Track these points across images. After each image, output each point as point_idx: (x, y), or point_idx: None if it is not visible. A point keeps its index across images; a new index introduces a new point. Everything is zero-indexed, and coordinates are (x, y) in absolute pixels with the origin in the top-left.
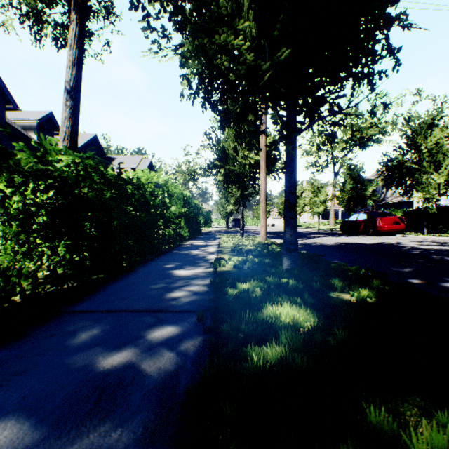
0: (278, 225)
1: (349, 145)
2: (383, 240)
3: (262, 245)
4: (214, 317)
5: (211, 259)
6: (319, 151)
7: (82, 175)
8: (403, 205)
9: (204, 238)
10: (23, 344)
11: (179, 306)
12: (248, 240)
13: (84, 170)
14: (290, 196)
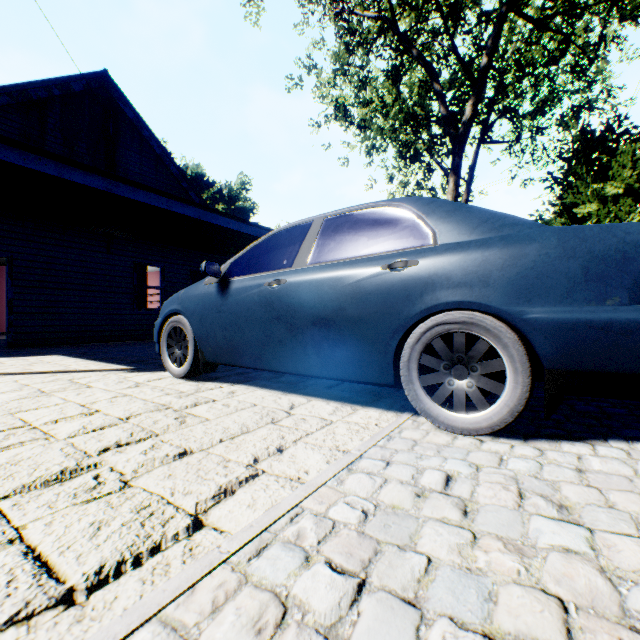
0: None
1: None
2: None
3: None
4: None
5: None
6: None
7: None
8: None
9: None
10: None
11: None
12: None
13: None
14: None
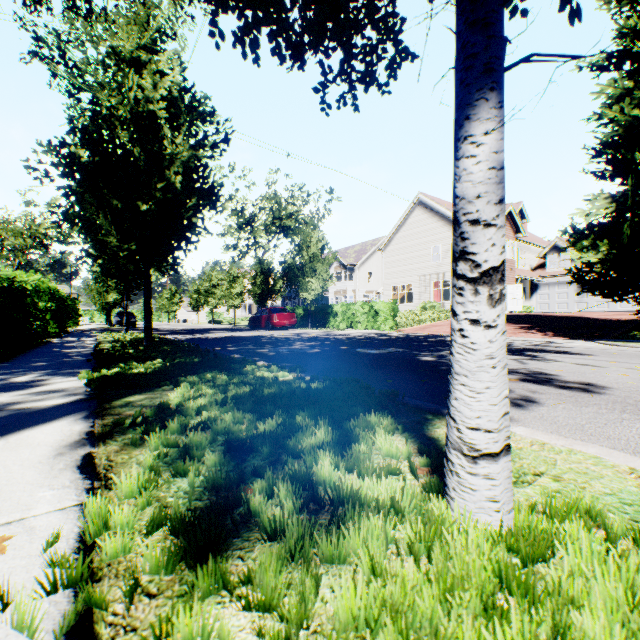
0: (192, 321)
1: (270, 232)
2: (267, 333)
3: (142, 338)
4: (99, 353)
5: (92, 346)
6: (240, 233)
7: (3, 292)
8: (323, 300)
9: (76, 336)
10: (19, 361)
11: (80, 355)
12: (132, 336)
13: (3, 288)
14: (148, 304)
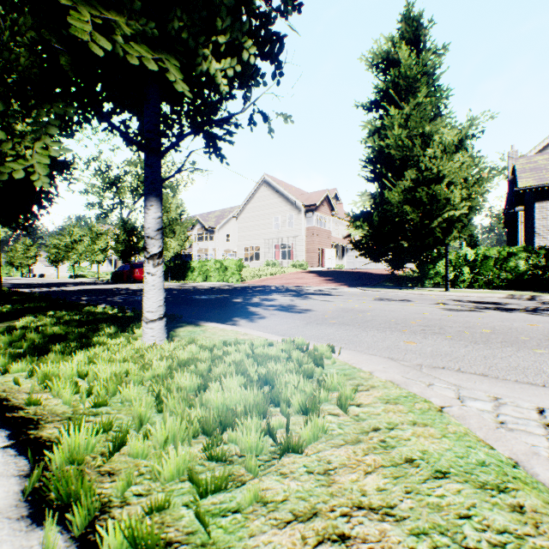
0: (51, 275)
1: (136, 194)
2: (128, 286)
3: None
4: None
5: None
6: (104, 193)
7: None
8: (188, 257)
9: None
10: None
11: None
12: None
13: None
14: None
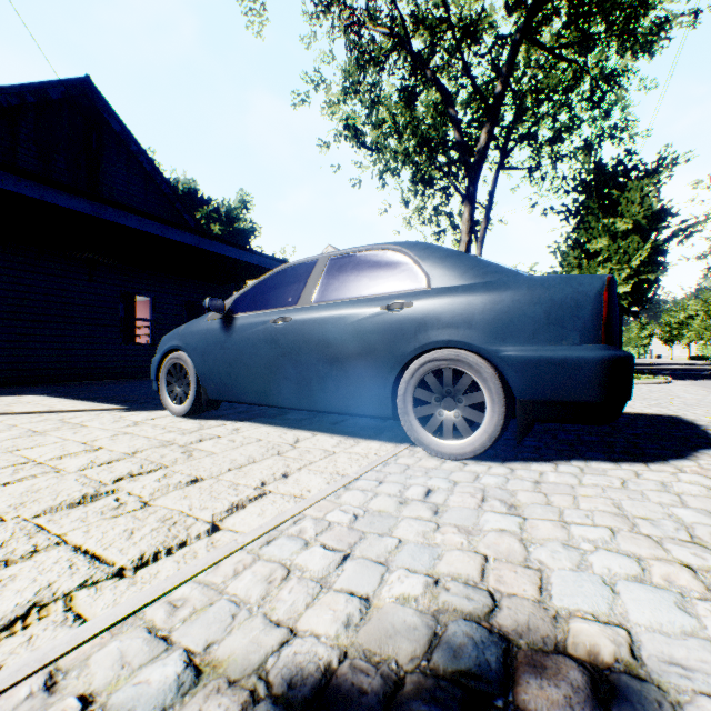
0: (666, 356)
1: None
2: None
3: None
4: None
5: None
6: None
7: None
8: None
9: None
10: None
11: None
12: None
13: None
14: None
